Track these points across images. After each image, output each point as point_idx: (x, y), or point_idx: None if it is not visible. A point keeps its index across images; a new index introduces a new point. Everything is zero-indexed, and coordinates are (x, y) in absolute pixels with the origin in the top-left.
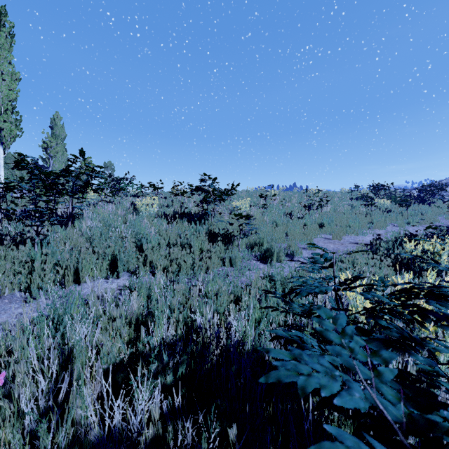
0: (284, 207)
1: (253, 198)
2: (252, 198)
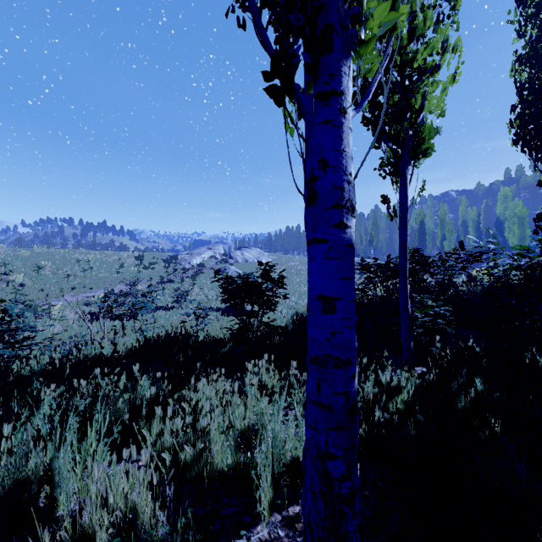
0: (56, 274)
1: (28, 268)
2: (27, 267)
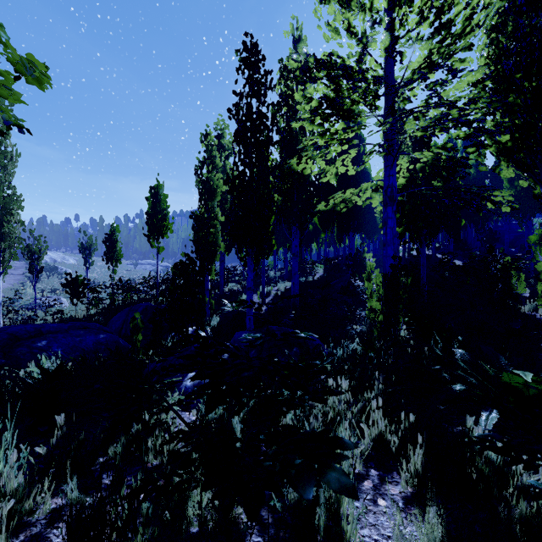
0: None
1: None
2: None
